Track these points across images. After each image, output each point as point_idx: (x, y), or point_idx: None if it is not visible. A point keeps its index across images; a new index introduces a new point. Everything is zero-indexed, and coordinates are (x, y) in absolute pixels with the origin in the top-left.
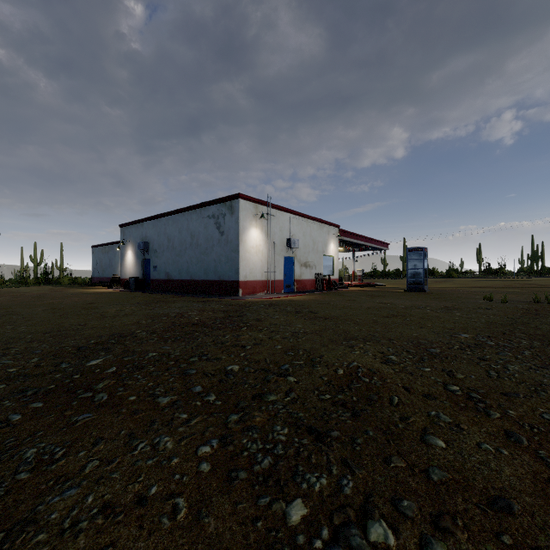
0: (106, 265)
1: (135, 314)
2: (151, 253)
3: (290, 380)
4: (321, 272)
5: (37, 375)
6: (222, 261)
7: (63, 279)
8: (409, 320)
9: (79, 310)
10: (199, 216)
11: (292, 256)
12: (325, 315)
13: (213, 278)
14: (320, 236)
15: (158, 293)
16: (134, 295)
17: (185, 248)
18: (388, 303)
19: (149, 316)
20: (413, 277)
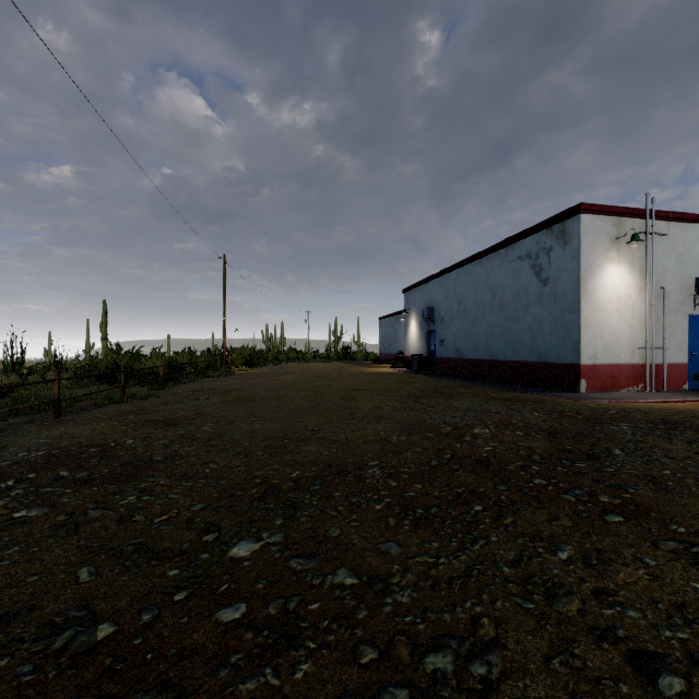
0: (391, 339)
1: (391, 417)
2: (437, 322)
3: None
4: None
5: (158, 553)
6: (544, 330)
7: (357, 355)
8: None
9: (335, 400)
10: (504, 259)
11: None
12: None
13: (528, 359)
14: None
15: (443, 378)
16: (412, 379)
17: (481, 312)
18: None
19: (407, 426)
20: None
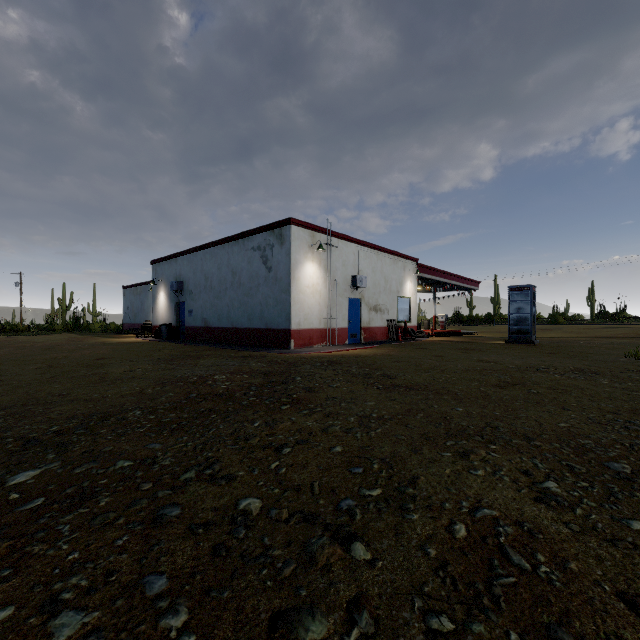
0: (137, 309)
1: (145, 376)
2: (186, 294)
3: (358, 555)
4: (395, 318)
5: None
6: (269, 304)
7: (94, 325)
8: (536, 393)
9: (79, 369)
10: (242, 248)
11: (358, 298)
12: (406, 382)
13: (259, 326)
14: (393, 273)
15: (192, 344)
16: (162, 346)
17: (225, 289)
18: (490, 362)
19: (160, 381)
20: (517, 324)
